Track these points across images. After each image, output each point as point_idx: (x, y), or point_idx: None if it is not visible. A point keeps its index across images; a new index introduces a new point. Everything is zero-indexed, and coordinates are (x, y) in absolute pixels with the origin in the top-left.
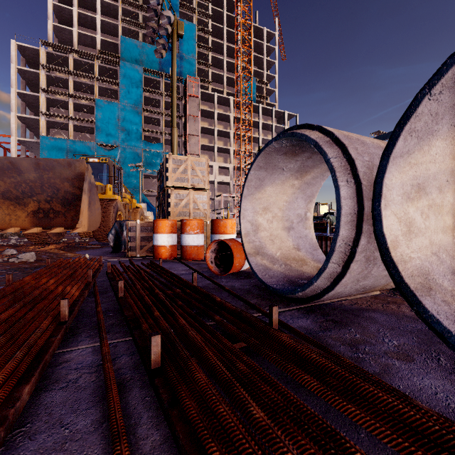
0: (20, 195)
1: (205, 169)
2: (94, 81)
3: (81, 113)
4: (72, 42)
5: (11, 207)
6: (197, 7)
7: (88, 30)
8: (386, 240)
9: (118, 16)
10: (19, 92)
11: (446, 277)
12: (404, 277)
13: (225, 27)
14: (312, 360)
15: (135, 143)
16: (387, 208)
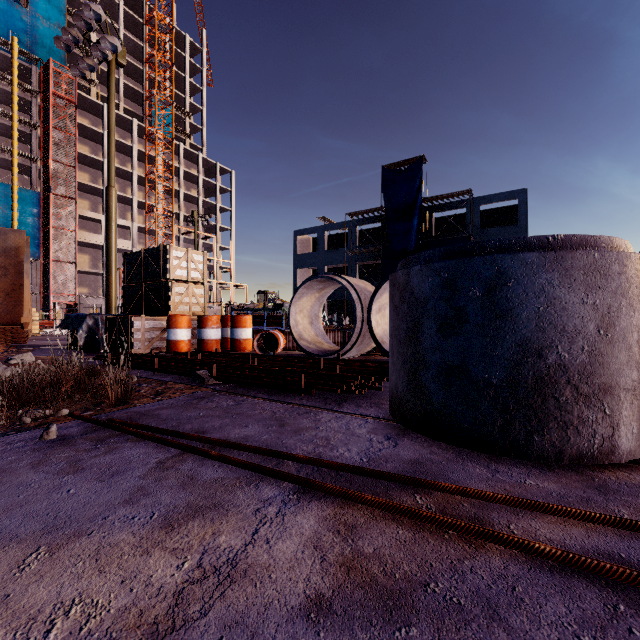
0: None
1: (204, 263)
2: None
3: None
4: None
5: None
6: None
7: None
8: (373, 328)
9: None
10: None
11: (386, 339)
12: (378, 339)
13: (121, 4)
14: (360, 361)
15: None
16: (372, 317)
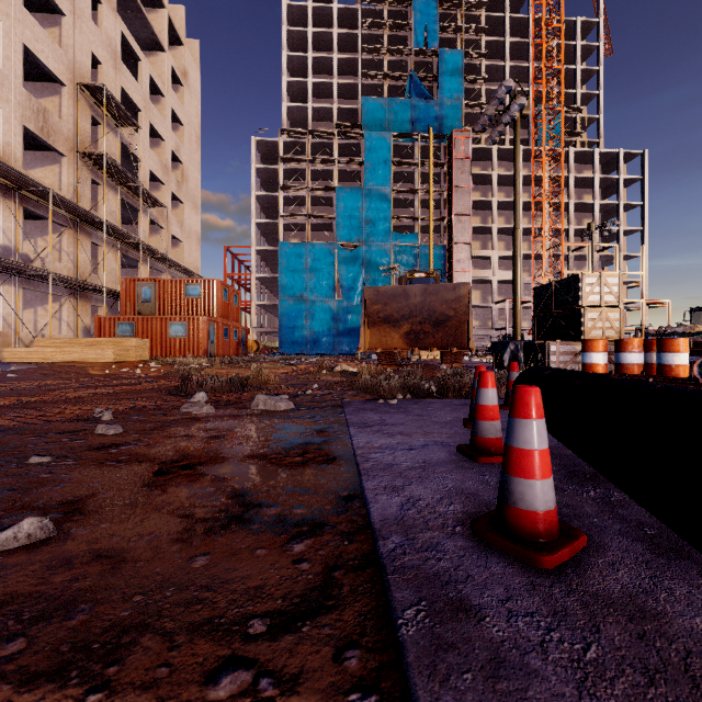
0: (399, 318)
1: (619, 285)
2: (334, 165)
3: (316, 207)
4: (304, 120)
5: (386, 330)
6: (462, 23)
7: (321, 100)
8: None
9: (356, 71)
10: (258, 195)
11: None
12: None
13: (507, 39)
14: None
15: (382, 238)
16: None
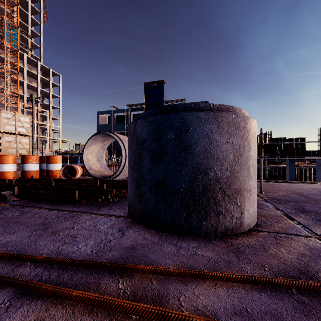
0: None
1: (29, 123)
2: None
3: None
4: None
5: None
6: None
7: None
8: None
9: None
10: None
11: None
12: None
13: None
14: (123, 181)
15: None
16: None
